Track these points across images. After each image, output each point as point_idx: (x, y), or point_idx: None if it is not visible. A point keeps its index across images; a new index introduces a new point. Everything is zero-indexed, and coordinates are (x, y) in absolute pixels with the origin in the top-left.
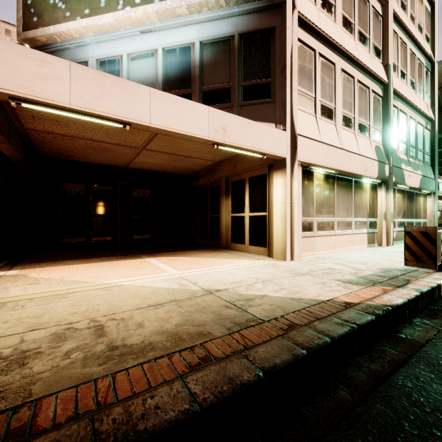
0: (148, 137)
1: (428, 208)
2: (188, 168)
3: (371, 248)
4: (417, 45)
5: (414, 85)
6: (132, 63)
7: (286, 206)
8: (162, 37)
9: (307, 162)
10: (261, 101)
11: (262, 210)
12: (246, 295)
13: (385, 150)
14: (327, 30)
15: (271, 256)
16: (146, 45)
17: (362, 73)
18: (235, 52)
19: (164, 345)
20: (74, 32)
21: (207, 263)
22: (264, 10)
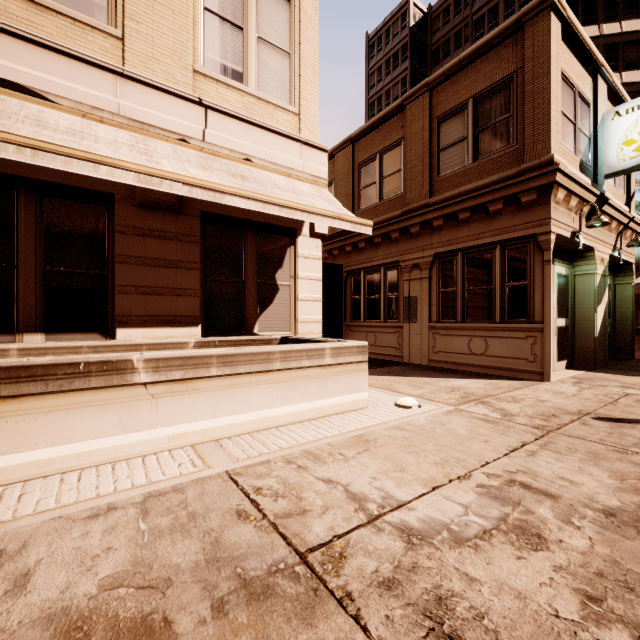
0: None
1: None
2: None
3: None
4: None
5: None
6: None
7: None
8: None
9: None
10: None
11: None
12: None
13: None
14: None
15: None
16: None
17: None
18: None
19: None
20: None
21: None
22: None
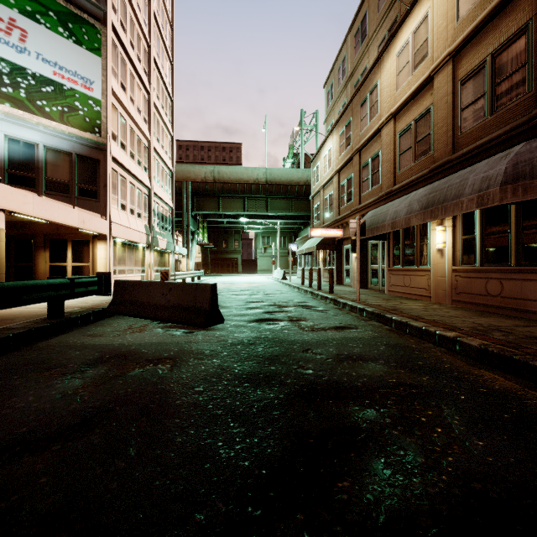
0: None
1: (170, 261)
2: None
3: None
4: (165, 163)
5: (163, 187)
6: None
7: (108, 261)
8: (5, 126)
9: (116, 237)
10: (91, 199)
11: (85, 262)
12: None
13: (150, 227)
14: (124, 162)
15: None
16: None
17: (139, 183)
18: (73, 164)
19: None
20: None
21: None
22: (94, 147)
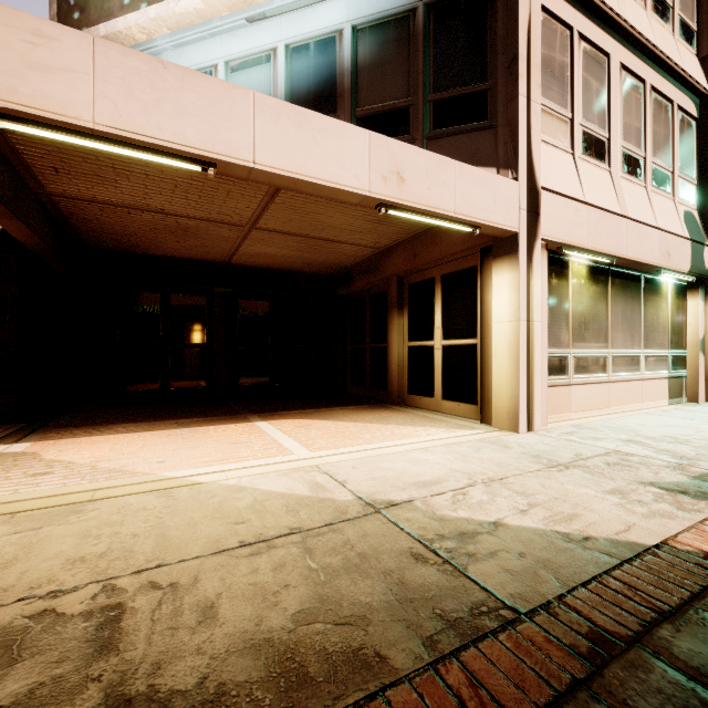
0: (258, 204)
1: None
2: (331, 262)
3: (678, 408)
4: None
5: None
6: (233, 78)
7: (519, 327)
8: (285, 26)
9: (559, 242)
10: (468, 127)
11: (467, 336)
12: (456, 520)
13: (703, 219)
14: None
15: (487, 422)
16: (258, 42)
17: (660, 73)
18: (417, 40)
19: (256, 705)
20: (138, 30)
21: (366, 434)
22: None
